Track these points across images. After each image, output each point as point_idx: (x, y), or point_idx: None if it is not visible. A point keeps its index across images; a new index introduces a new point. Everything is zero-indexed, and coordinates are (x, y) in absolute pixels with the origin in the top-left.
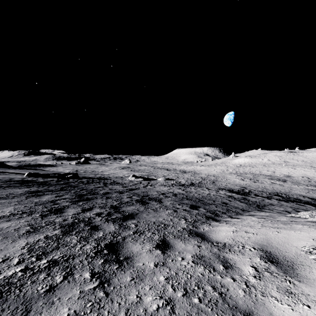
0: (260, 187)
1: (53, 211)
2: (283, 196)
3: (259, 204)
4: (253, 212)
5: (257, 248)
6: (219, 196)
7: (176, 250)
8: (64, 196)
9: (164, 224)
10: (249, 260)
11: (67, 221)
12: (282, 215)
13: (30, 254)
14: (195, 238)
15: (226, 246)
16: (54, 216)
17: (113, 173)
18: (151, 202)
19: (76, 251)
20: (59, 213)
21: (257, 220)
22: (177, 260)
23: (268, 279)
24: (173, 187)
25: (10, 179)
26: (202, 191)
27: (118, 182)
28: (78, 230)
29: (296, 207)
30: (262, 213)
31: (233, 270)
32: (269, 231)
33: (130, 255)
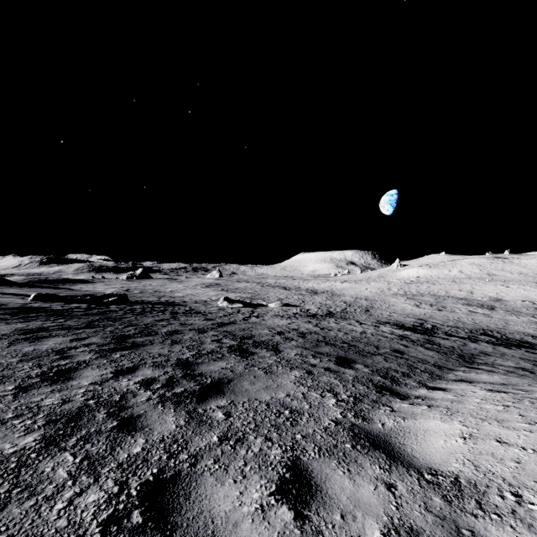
0: (451, 319)
1: (51, 375)
2: (495, 335)
3: (462, 352)
4: (462, 372)
5: None
6: (383, 336)
7: (332, 506)
8: (89, 339)
9: (291, 409)
10: None
11: (69, 405)
12: (533, 381)
13: None
14: (371, 456)
15: (464, 487)
16: (46, 390)
17: (190, 294)
18: (258, 351)
19: (51, 516)
20: (61, 380)
21: (495, 398)
22: None
23: None
24: (297, 320)
25: None
26: (350, 328)
27: (199, 311)
28: (86, 434)
29: (532, 358)
30: (483, 374)
31: None
32: None
33: (204, 530)
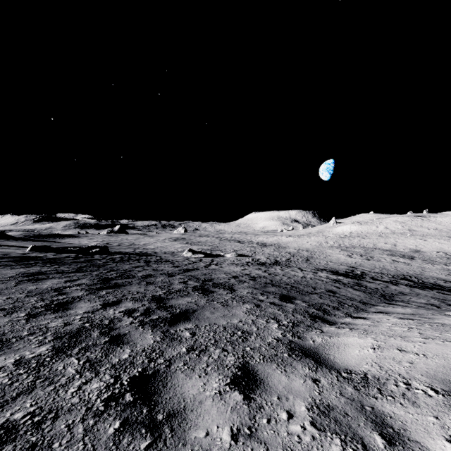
0: (378, 267)
1: (53, 306)
2: (413, 280)
3: (384, 292)
4: (381, 307)
5: (442, 390)
6: (320, 280)
7: (271, 392)
8: (79, 280)
9: (242, 331)
10: (436, 422)
11: (70, 327)
12: (436, 312)
13: None
14: (303, 361)
15: (370, 380)
16: (51, 316)
17: (160, 247)
18: (217, 290)
19: (67, 396)
20: (61, 310)
21: (403, 323)
22: (280, 420)
23: None
24: (249, 267)
25: (3, 255)
26: (292, 273)
27: (167, 260)
28: (85, 346)
29: (441, 297)
30: (398, 308)
31: (408, 449)
32: (449, 351)
33: (178, 405)
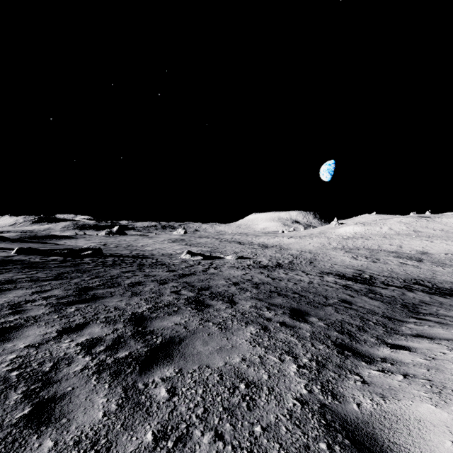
0: (386, 270)
1: None
2: (427, 285)
3: (404, 302)
4: (413, 324)
5: None
6: (329, 286)
7: None
8: (51, 291)
9: (247, 381)
10: None
11: None
12: None
13: None
14: None
15: None
16: None
17: (158, 248)
18: (214, 303)
19: None
20: None
21: None
22: None
23: None
24: (251, 271)
25: None
26: (298, 278)
27: (163, 263)
28: None
29: None
30: (438, 327)
31: None
32: None
33: None
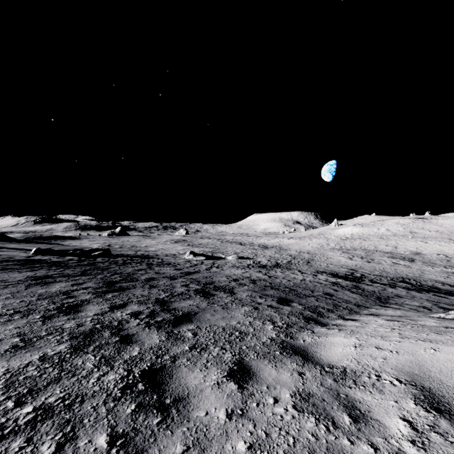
0: (378, 269)
1: (64, 309)
2: (412, 282)
3: (380, 295)
4: (374, 309)
5: (405, 381)
6: (319, 283)
7: (262, 382)
8: (85, 284)
9: (240, 331)
10: (395, 405)
11: (83, 328)
12: (423, 314)
13: (7, 393)
14: (292, 358)
15: (348, 373)
16: (64, 318)
17: (162, 249)
18: (218, 293)
19: (89, 385)
20: (72, 312)
21: (388, 324)
22: (267, 404)
23: (441, 450)
24: (250, 270)
25: (8, 258)
26: (292, 276)
27: (169, 263)
28: (99, 344)
29: (436, 299)
30: (390, 310)
31: (369, 425)
32: (418, 348)
33: (183, 393)
